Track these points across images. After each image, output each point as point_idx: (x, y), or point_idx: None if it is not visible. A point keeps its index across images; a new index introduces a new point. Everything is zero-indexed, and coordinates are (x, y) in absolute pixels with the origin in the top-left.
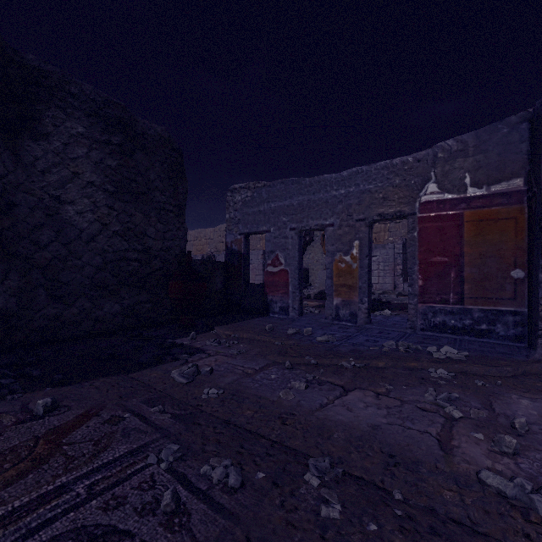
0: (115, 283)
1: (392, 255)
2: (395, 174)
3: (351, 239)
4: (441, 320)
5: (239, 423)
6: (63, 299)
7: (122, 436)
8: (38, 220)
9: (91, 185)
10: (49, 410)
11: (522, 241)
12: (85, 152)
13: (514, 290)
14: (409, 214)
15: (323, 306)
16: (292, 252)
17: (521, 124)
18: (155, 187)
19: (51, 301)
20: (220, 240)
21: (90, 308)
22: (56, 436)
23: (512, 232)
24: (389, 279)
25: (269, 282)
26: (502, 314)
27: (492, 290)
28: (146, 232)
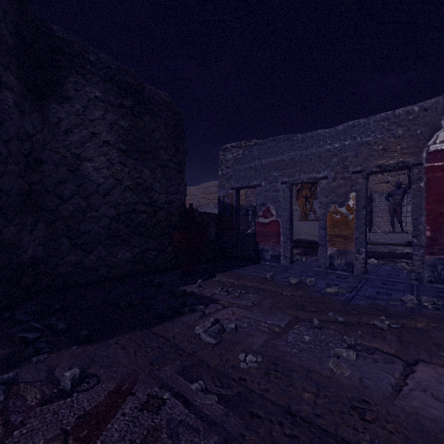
0: (127, 232)
1: None
2: (397, 125)
3: (347, 191)
4: None
5: (305, 415)
6: (83, 247)
7: (169, 437)
8: (62, 176)
9: (107, 144)
10: (77, 383)
11: None
12: (102, 114)
13: None
14: (414, 164)
15: (306, 254)
16: (283, 204)
17: None
18: (160, 146)
19: (73, 249)
20: (202, 197)
21: (105, 256)
22: (88, 432)
23: None
24: None
25: (260, 232)
26: None
27: None
28: (152, 187)
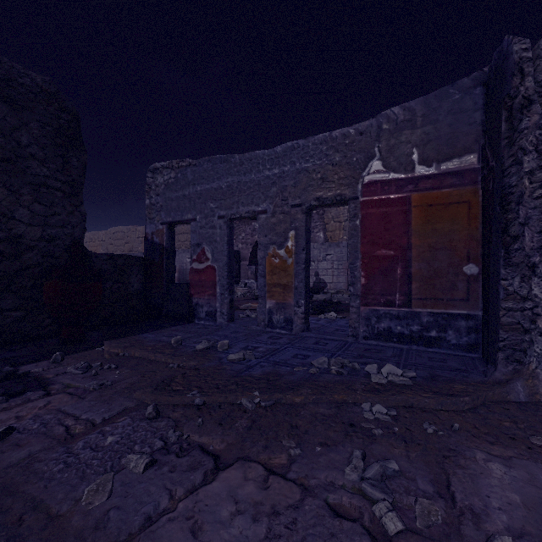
0: None
1: (346, 253)
2: (335, 150)
3: (286, 228)
4: (386, 326)
5: None
6: None
7: None
8: None
9: None
10: None
11: (475, 230)
12: None
13: (467, 290)
14: (350, 198)
15: None
16: (220, 245)
17: (474, 89)
18: (30, 155)
19: None
20: None
21: None
22: None
23: (465, 219)
24: (343, 278)
25: (195, 281)
26: (454, 318)
27: (443, 290)
28: (12, 214)
